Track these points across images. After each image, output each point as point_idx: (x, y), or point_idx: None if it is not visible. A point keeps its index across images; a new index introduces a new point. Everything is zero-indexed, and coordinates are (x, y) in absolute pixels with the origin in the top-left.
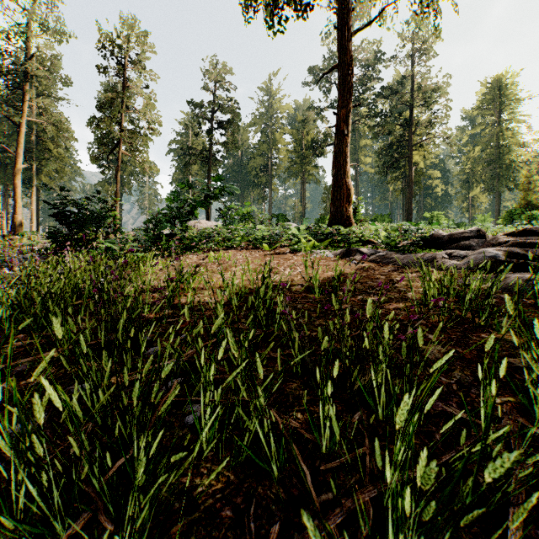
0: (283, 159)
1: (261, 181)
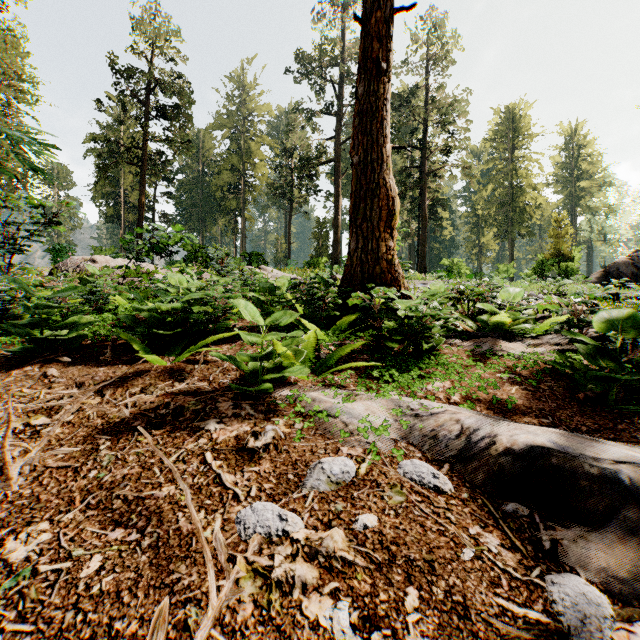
0: (261, 178)
1: (230, 206)
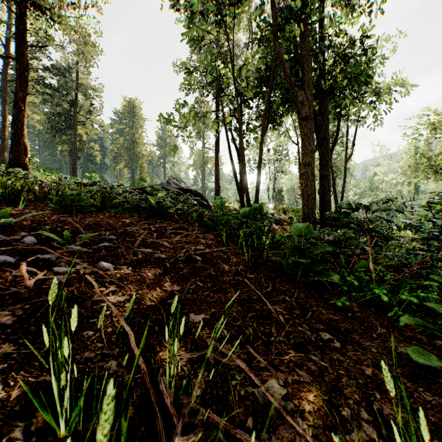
0: None
1: None
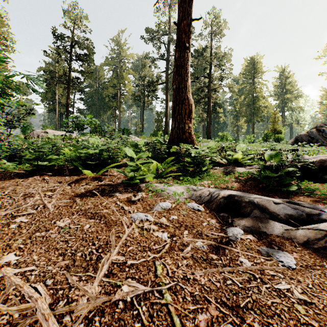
0: (128, 91)
1: (112, 105)
